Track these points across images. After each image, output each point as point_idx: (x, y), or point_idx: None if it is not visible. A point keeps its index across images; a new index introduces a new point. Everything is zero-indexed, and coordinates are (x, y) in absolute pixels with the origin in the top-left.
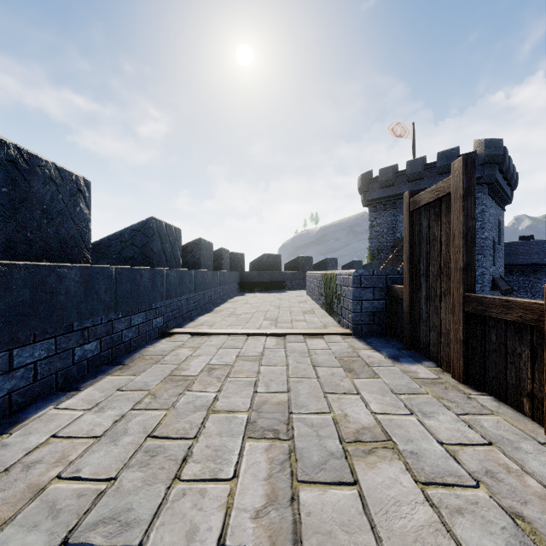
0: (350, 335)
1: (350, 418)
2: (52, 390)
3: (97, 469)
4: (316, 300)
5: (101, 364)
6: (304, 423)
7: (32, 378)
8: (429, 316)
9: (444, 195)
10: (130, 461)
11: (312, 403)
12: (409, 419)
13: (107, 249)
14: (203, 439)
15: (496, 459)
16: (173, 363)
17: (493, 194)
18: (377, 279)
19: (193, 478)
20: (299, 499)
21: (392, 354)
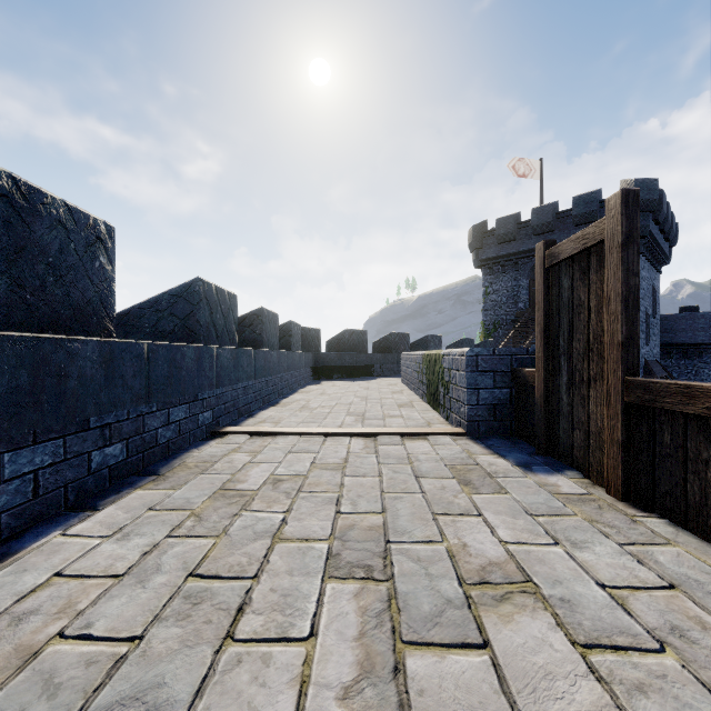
0: (462, 436)
1: (470, 549)
2: (60, 509)
3: (116, 623)
4: (414, 390)
5: (128, 474)
6: (408, 556)
7: (32, 493)
8: (572, 410)
9: (595, 244)
10: (164, 612)
11: (417, 527)
12: (553, 551)
13: (138, 321)
14: (266, 579)
15: (683, 609)
16: (226, 472)
17: (646, 252)
18: (499, 360)
19: (252, 636)
20: (406, 669)
21: (521, 461)
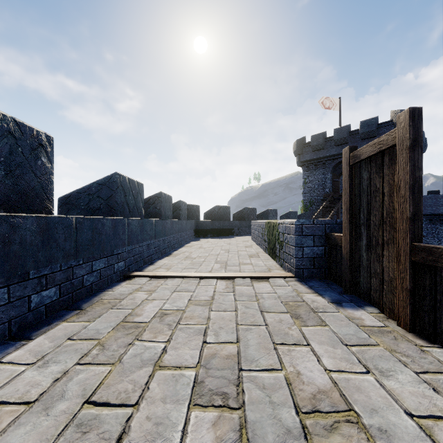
0: (292, 278)
1: (302, 376)
2: (4, 338)
3: None
4: (259, 245)
5: (60, 309)
6: (255, 383)
7: None
8: (370, 264)
9: (388, 148)
10: (58, 440)
11: (262, 356)
12: (366, 378)
13: (76, 201)
14: (145, 405)
15: None
16: (128, 307)
17: None
18: (317, 228)
19: None
20: None
21: (333, 298)
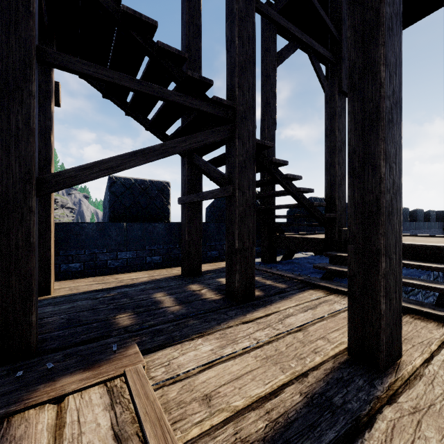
0: None
1: None
2: None
3: None
4: None
5: None
6: None
7: None
8: None
9: None
10: None
11: None
12: None
13: None
14: None
15: None
16: None
17: None
18: None
19: None
20: None
21: None
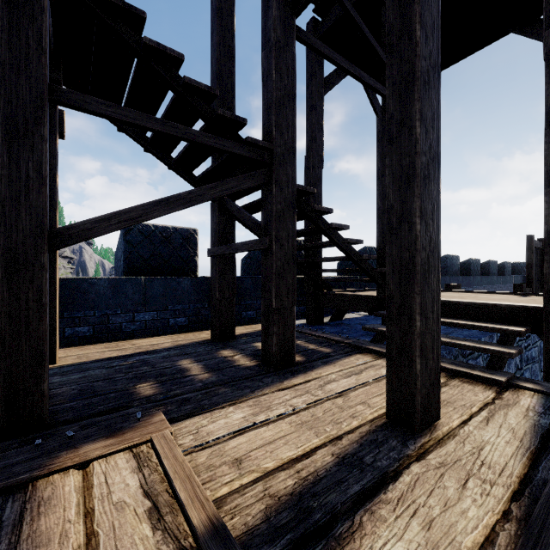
0: None
1: None
2: None
3: None
4: None
5: None
6: None
7: None
8: None
9: None
10: None
11: None
12: None
13: None
14: None
15: None
16: None
17: None
18: None
19: None
20: None
21: None
